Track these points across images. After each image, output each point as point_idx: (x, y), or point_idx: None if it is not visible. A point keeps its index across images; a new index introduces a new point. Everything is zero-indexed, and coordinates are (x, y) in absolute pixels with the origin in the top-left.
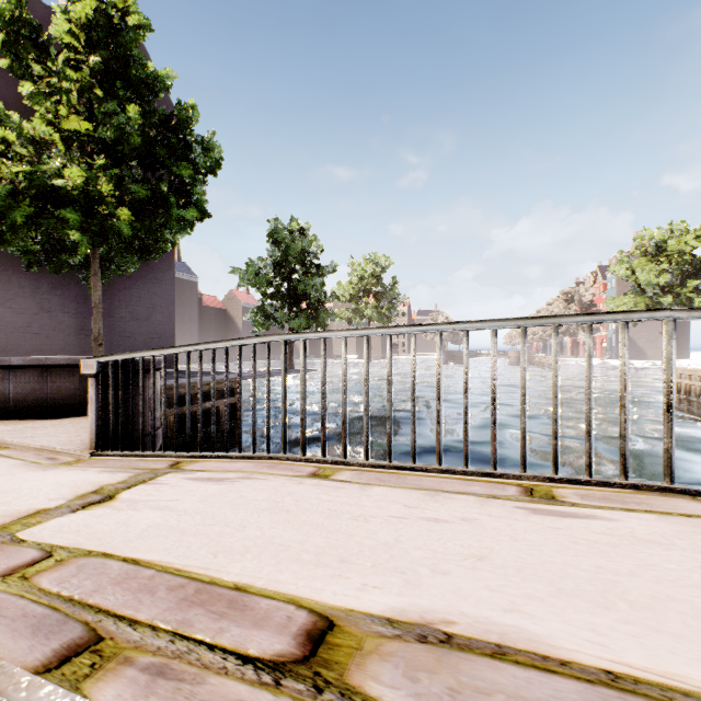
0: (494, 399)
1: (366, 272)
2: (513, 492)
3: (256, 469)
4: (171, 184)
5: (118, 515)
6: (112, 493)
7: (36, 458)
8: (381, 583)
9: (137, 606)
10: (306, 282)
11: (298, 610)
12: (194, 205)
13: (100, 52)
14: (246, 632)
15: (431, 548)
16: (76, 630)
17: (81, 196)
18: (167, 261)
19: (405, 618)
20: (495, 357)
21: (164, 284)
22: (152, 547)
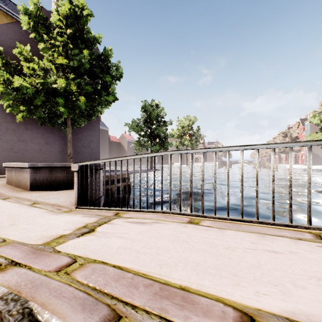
0: (291, 185)
1: (185, 124)
2: (309, 236)
3: (159, 218)
4: (101, 85)
5: (100, 240)
6: (92, 228)
7: (52, 209)
8: (266, 291)
9: (131, 296)
10: (158, 129)
11: (226, 307)
12: (111, 94)
13: (71, 27)
14: (202, 320)
15: (282, 269)
16: (104, 309)
17: (64, 92)
18: (97, 121)
19: (298, 318)
20: (291, 162)
21: (96, 131)
22: (125, 259)
